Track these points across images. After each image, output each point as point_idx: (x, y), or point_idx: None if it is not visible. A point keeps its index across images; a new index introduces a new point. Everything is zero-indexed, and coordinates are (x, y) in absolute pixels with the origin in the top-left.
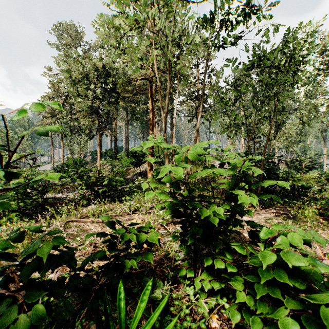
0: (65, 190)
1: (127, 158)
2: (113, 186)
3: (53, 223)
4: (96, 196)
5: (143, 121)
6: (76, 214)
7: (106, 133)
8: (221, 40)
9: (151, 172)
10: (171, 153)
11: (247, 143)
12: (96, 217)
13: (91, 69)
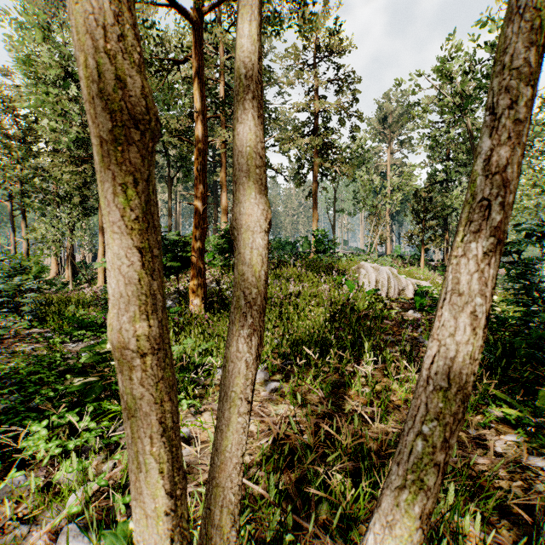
0: None
1: None
2: None
3: None
4: None
5: None
6: None
7: None
8: None
9: (201, 293)
10: None
11: (410, 230)
12: None
13: None
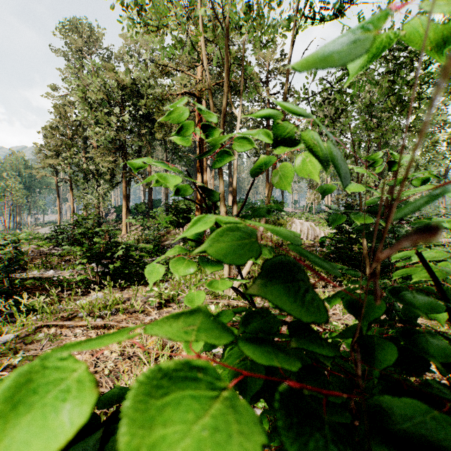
0: (63, 265)
1: (167, 215)
2: (134, 258)
3: (8, 332)
4: (106, 276)
5: (189, 162)
6: (63, 310)
7: (135, 180)
8: (320, 1)
9: None
10: (229, 209)
11: (336, 195)
12: (95, 316)
13: (113, 86)
